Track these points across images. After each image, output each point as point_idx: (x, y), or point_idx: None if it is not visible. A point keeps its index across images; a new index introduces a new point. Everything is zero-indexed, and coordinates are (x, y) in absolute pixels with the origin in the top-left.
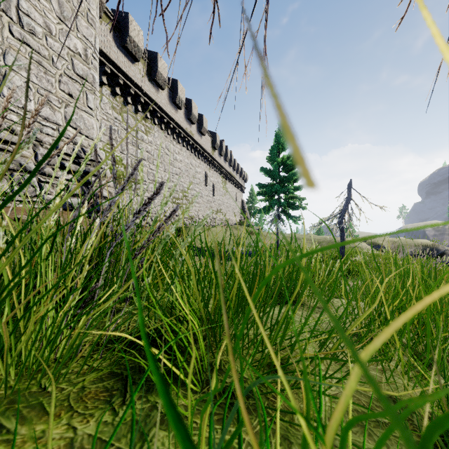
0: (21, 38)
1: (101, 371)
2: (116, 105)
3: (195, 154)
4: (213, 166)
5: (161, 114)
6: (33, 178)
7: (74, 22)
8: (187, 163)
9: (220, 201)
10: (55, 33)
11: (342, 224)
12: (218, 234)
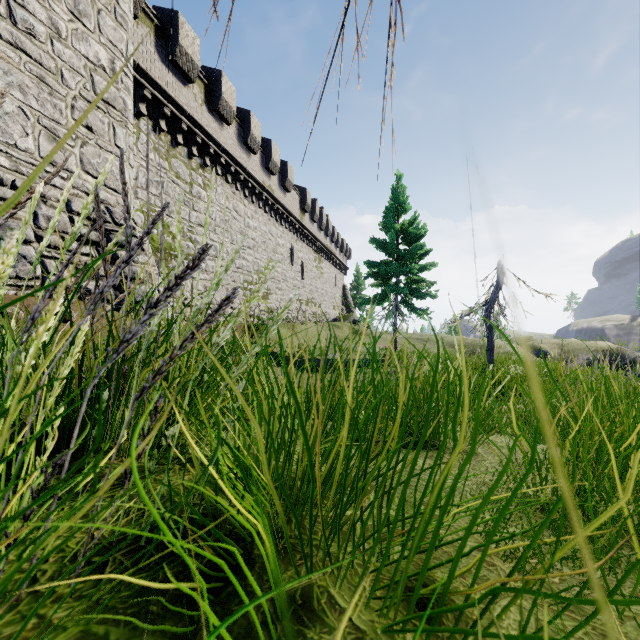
0: (13, 40)
1: (63, 631)
2: (160, 146)
3: (276, 219)
4: (302, 236)
5: (226, 160)
6: (31, 251)
7: (94, 20)
8: (265, 232)
9: (312, 287)
10: (65, 35)
11: (490, 320)
12: (309, 334)
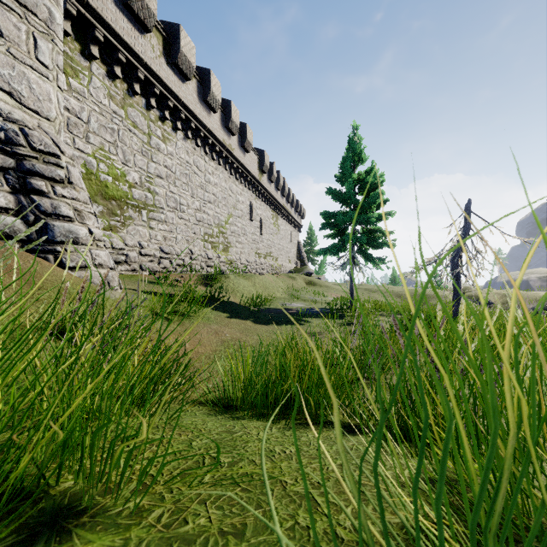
0: None
1: None
2: (115, 93)
3: (236, 177)
4: (261, 195)
5: (186, 115)
6: None
7: None
8: (225, 188)
9: (270, 242)
10: None
11: (458, 268)
12: (267, 284)
